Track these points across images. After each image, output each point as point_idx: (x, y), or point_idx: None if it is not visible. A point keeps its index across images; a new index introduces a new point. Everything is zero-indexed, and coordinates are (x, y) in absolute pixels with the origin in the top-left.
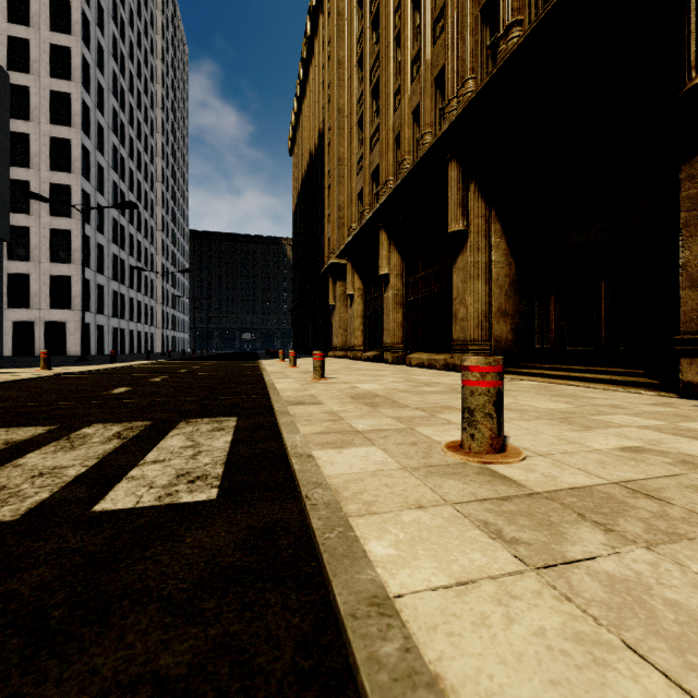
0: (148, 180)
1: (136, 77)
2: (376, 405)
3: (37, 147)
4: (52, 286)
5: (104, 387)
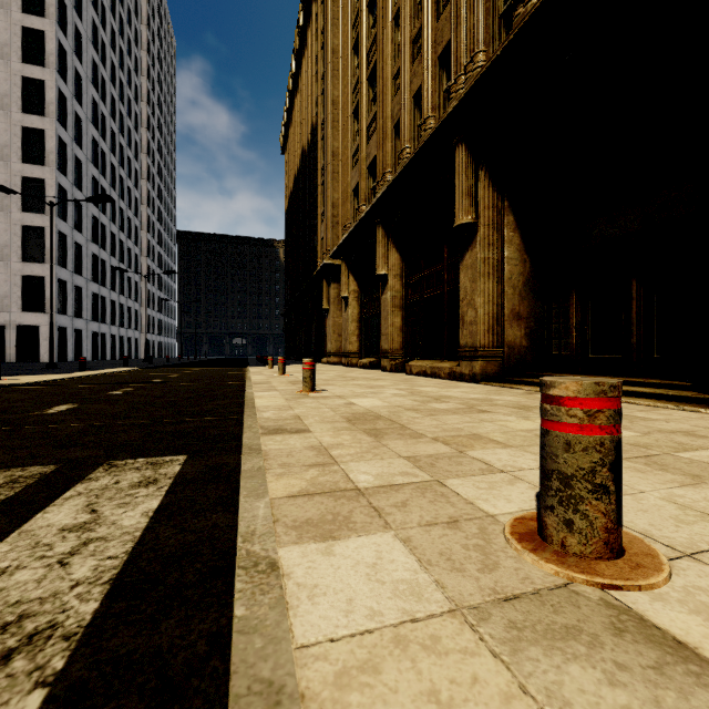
0: (132, 177)
1: (119, 68)
2: (380, 433)
3: (7, 138)
4: (24, 287)
5: (43, 404)
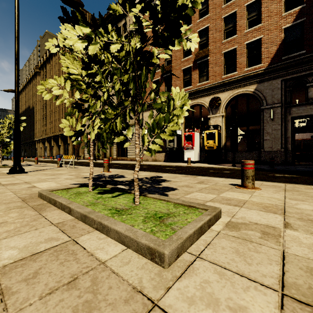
0: None
1: None
2: None
3: None
4: None
5: None
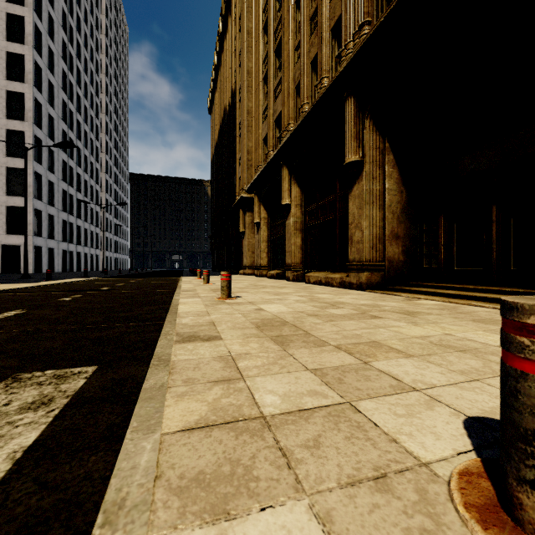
0: (94, 131)
1: (83, 47)
2: (286, 340)
3: None
4: (8, 215)
5: None
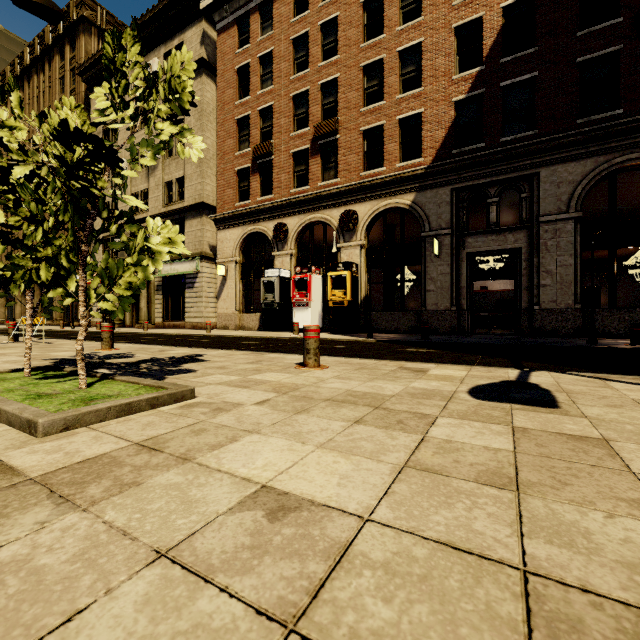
0: None
1: None
2: None
3: None
4: None
5: None
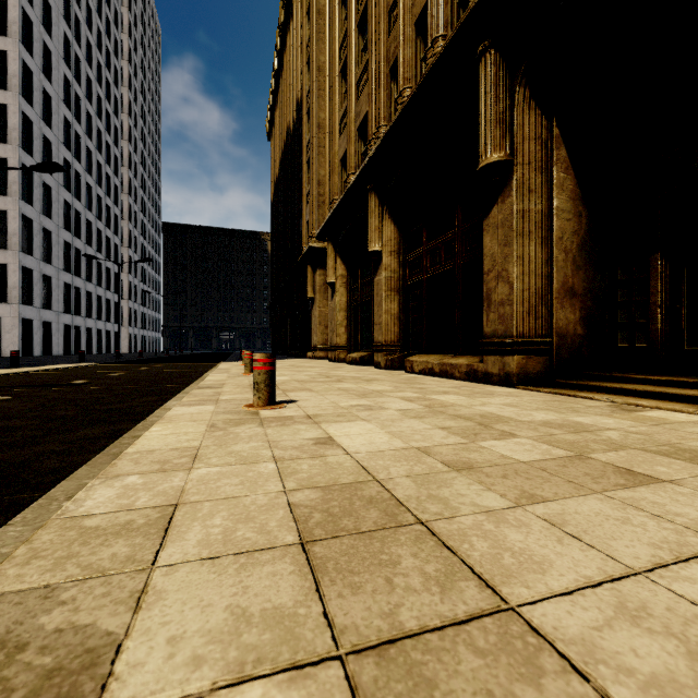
0: (111, 163)
1: (96, 48)
2: None
3: None
4: None
5: None
